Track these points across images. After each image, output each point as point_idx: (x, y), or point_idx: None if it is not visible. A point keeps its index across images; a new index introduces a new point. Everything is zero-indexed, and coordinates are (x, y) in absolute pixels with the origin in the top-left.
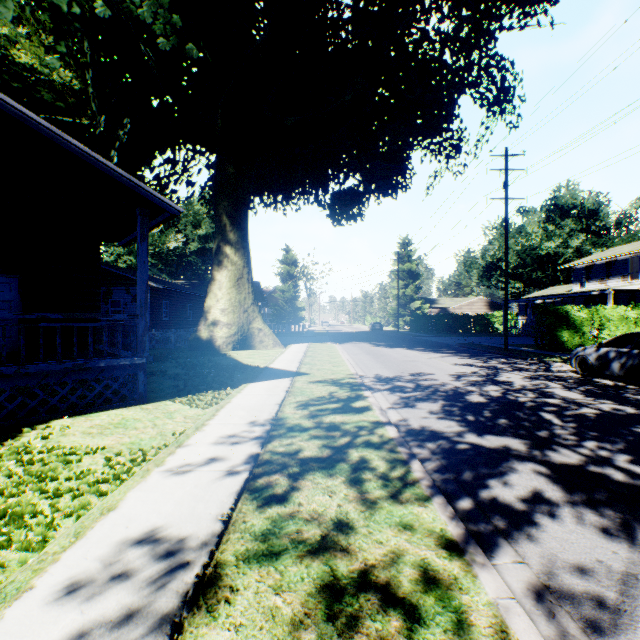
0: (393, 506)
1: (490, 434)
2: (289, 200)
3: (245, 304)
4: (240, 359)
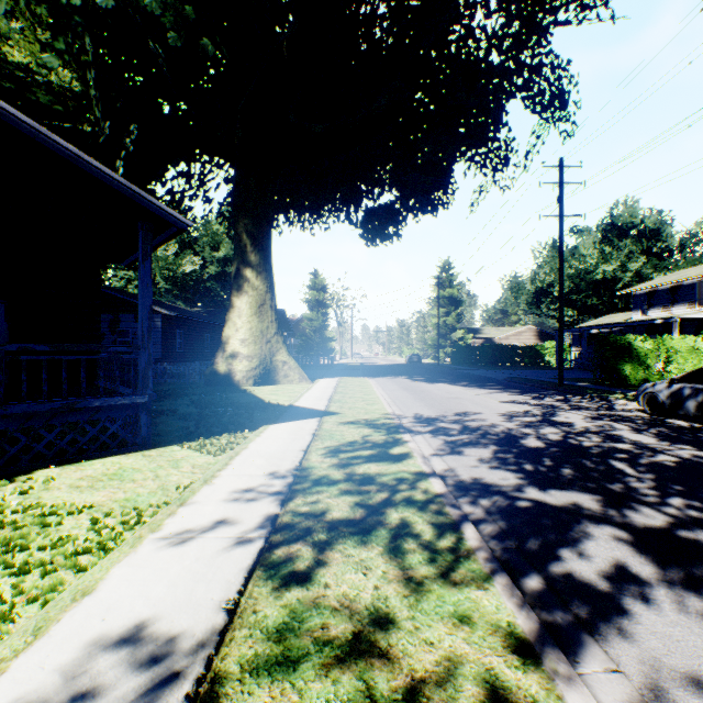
0: (444, 588)
1: (554, 488)
2: (317, 218)
3: (268, 334)
4: (262, 396)
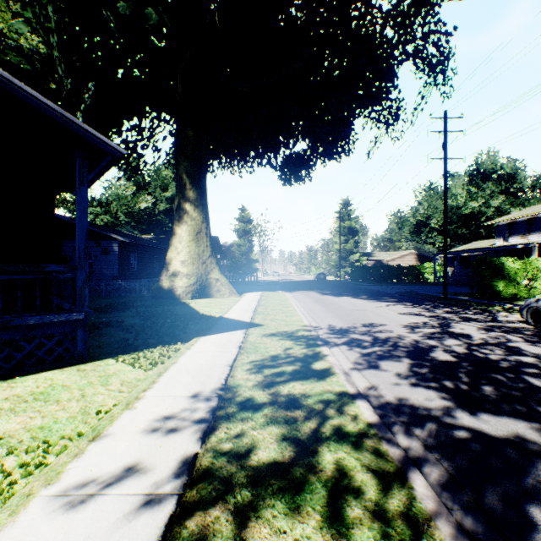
0: None
1: (485, 412)
2: (244, 163)
3: (203, 256)
4: (197, 308)
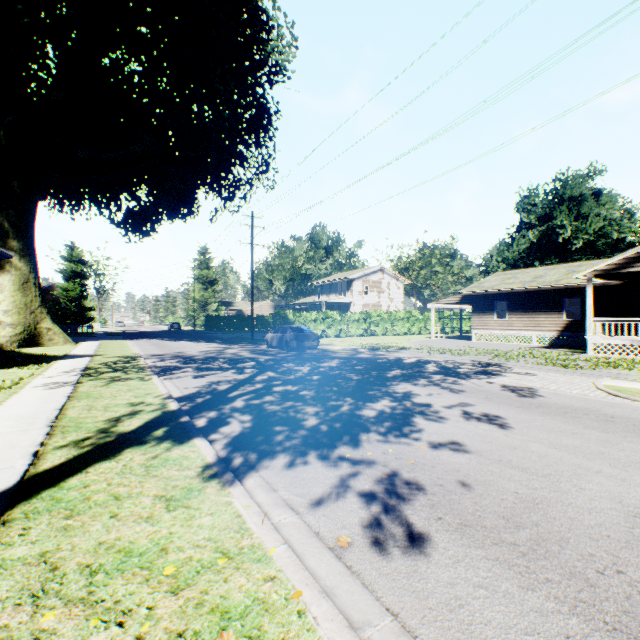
0: (136, 373)
1: (189, 364)
2: (79, 208)
3: (33, 306)
4: (35, 352)
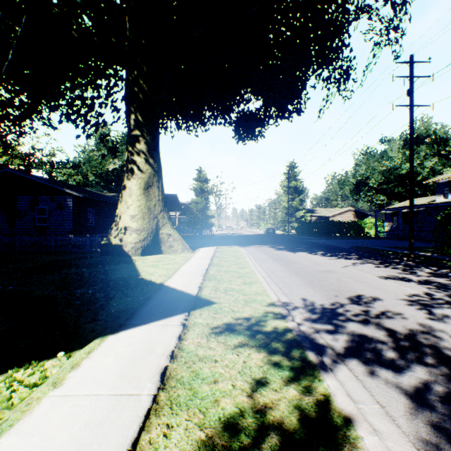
0: None
1: None
2: (199, 121)
3: (155, 210)
4: (141, 268)
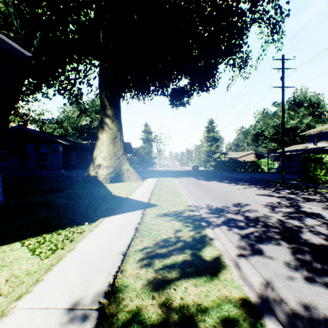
0: None
1: None
2: (146, 94)
3: (118, 154)
4: (112, 190)
